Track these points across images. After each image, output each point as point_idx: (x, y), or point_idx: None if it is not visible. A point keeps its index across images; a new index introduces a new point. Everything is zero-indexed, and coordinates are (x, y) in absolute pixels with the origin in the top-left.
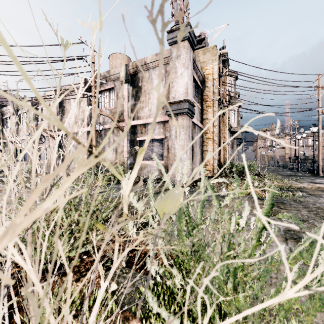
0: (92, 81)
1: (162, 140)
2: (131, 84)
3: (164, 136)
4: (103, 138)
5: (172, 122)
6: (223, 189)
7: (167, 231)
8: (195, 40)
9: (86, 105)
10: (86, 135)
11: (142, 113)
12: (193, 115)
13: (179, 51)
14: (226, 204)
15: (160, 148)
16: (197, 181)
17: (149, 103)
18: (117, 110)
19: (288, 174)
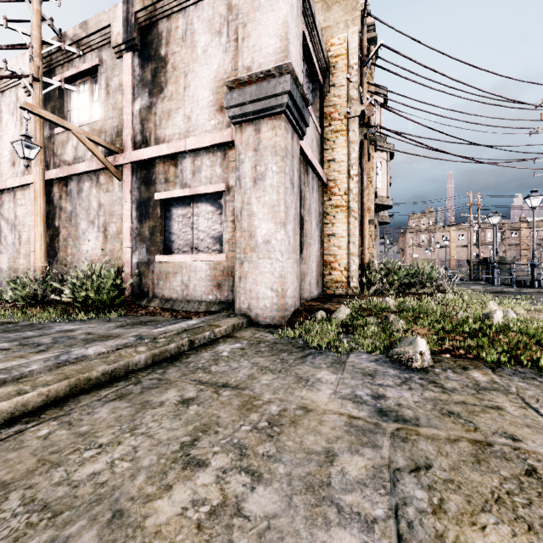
0: (34, 39)
1: (221, 198)
2: (141, 54)
3: (225, 185)
4: (73, 199)
5: (244, 138)
6: (418, 341)
7: None
8: None
9: None
10: None
11: (168, 127)
12: (302, 126)
13: None
14: (507, 455)
15: (214, 219)
16: (316, 310)
17: (185, 98)
18: (106, 124)
19: (488, 289)
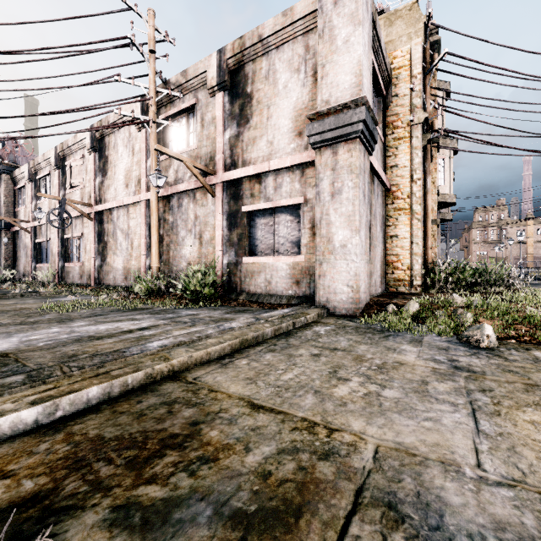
0: (151, 91)
1: (299, 209)
2: (230, 92)
3: (303, 198)
4: (174, 213)
5: (322, 160)
6: (485, 326)
7: None
8: None
9: (145, 148)
10: (145, 208)
11: (253, 151)
12: (372, 144)
13: None
14: None
15: (293, 226)
16: (385, 304)
17: (268, 127)
18: (201, 151)
19: None
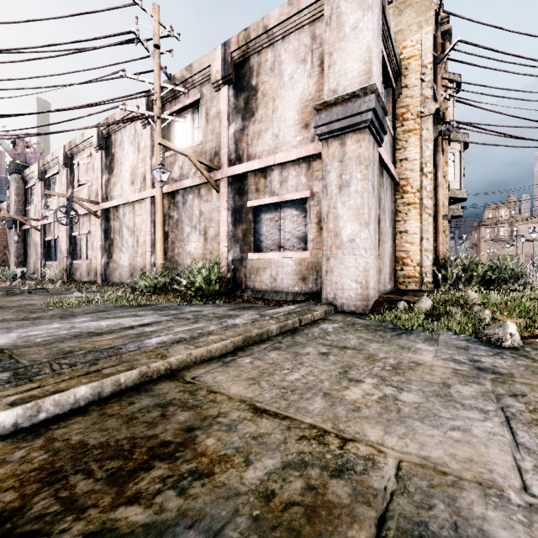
0: (156, 86)
1: (305, 203)
2: (235, 86)
3: (310, 192)
4: (179, 209)
5: (330, 152)
6: (507, 324)
7: None
8: None
9: (150, 144)
10: (150, 205)
11: (259, 145)
12: (382, 135)
13: None
14: None
15: (299, 221)
16: (396, 301)
17: (273, 120)
18: (206, 146)
19: None
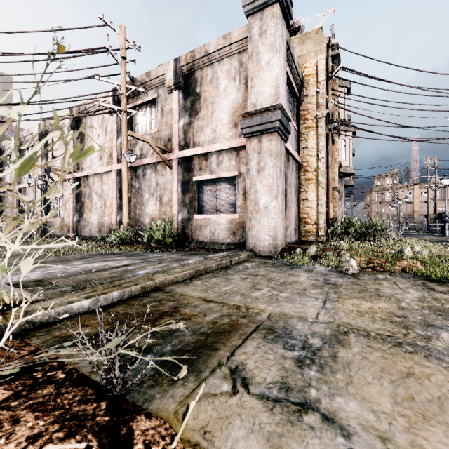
0: (123, 87)
1: (235, 179)
2: (184, 91)
3: (238, 172)
4: (140, 180)
5: (251, 146)
6: (351, 260)
7: (257, 384)
8: (290, 7)
9: (116, 129)
10: (116, 176)
11: (201, 136)
12: (287, 135)
13: (264, 23)
14: (372, 292)
15: (230, 192)
16: (295, 248)
17: (212, 118)
18: (161, 134)
19: (434, 239)
